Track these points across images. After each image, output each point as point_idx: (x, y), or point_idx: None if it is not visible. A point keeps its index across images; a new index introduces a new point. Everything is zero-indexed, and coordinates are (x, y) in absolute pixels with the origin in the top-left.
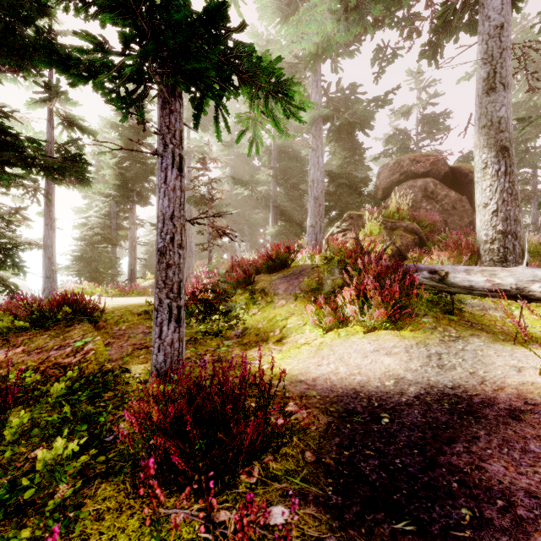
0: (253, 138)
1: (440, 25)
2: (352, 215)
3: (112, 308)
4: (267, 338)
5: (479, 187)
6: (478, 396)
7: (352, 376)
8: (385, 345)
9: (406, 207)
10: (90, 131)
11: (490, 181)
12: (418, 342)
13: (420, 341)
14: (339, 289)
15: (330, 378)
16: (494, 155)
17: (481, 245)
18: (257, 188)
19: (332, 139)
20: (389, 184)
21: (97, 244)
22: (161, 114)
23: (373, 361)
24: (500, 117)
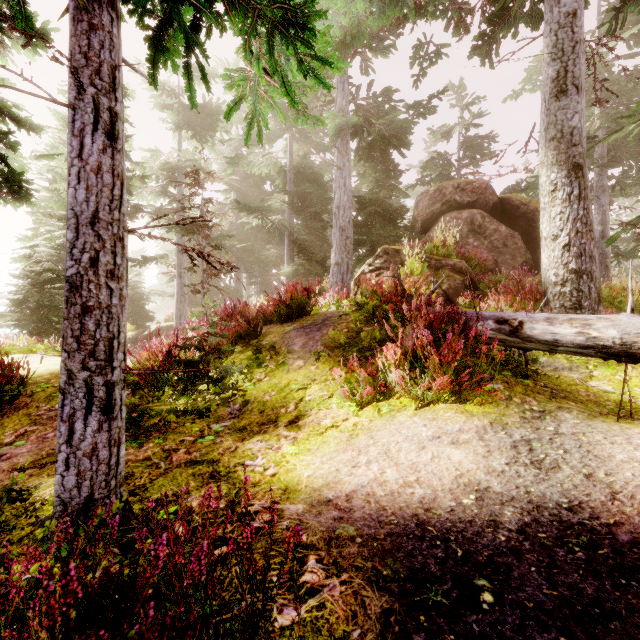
0: (252, 116)
1: (497, 14)
2: (388, 249)
3: (48, 375)
4: (276, 418)
5: (547, 214)
6: (620, 526)
7: (407, 487)
8: (447, 427)
9: (452, 241)
10: (31, 124)
11: (561, 207)
12: (492, 422)
13: (495, 420)
14: (376, 345)
15: (373, 492)
16: (565, 175)
17: (549, 288)
18: (269, 218)
19: (361, 159)
20: (429, 216)
21: (48, 284)
22: (72, 31)
23: (434, 456)
24: (573, 127)
